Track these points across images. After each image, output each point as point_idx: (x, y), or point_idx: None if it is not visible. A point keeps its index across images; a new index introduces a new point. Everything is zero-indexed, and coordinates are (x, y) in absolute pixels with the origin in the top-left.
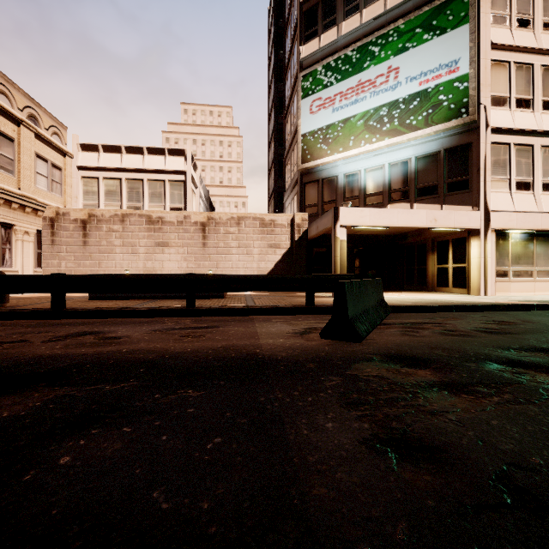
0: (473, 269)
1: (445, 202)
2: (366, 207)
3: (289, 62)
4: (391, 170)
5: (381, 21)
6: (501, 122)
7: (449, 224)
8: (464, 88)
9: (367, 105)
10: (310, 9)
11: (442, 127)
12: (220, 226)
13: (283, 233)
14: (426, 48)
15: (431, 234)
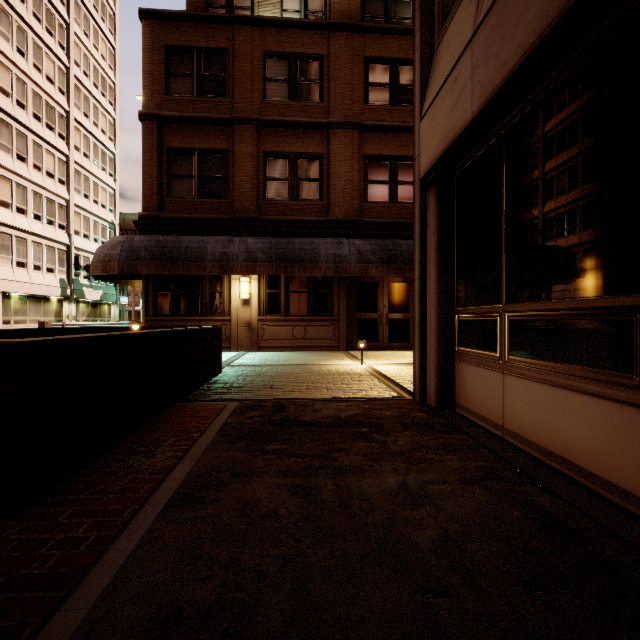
0: None
1: None
2: None
3: None
4: None
5: None
6: (7, 219)
7: None
8: None
9: None
10: None
11: None
12: None
13: None
14: None
15: None
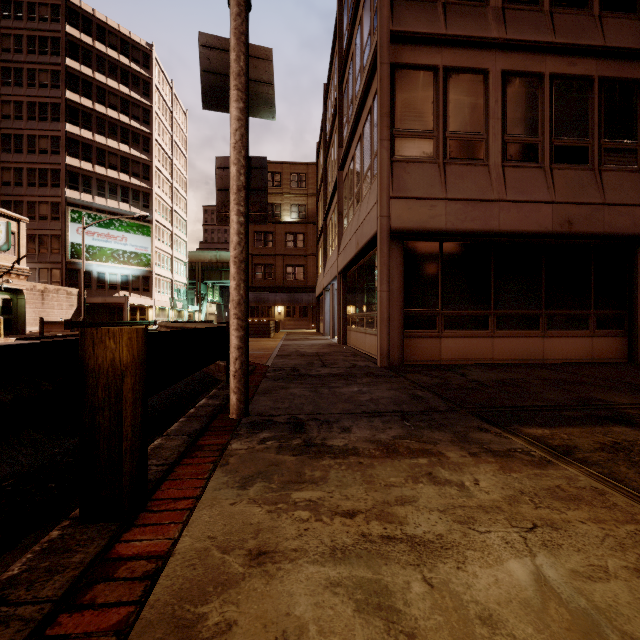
0: (150, 319)
1: (143, 295)
2: (110, 290)
3: (21, 163)
4: (122, 277)
5: (117, 211)
6: (156, 271)
7: (148, 304)
8: (150, 258)
9: (113, 246)
10: (73, 172)
11: (143, 268)
12: (50, 293)
13: (75, 299)
14: (138, 237)
15: (129, 304)
